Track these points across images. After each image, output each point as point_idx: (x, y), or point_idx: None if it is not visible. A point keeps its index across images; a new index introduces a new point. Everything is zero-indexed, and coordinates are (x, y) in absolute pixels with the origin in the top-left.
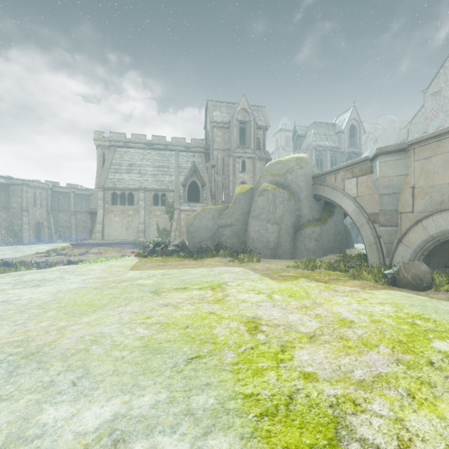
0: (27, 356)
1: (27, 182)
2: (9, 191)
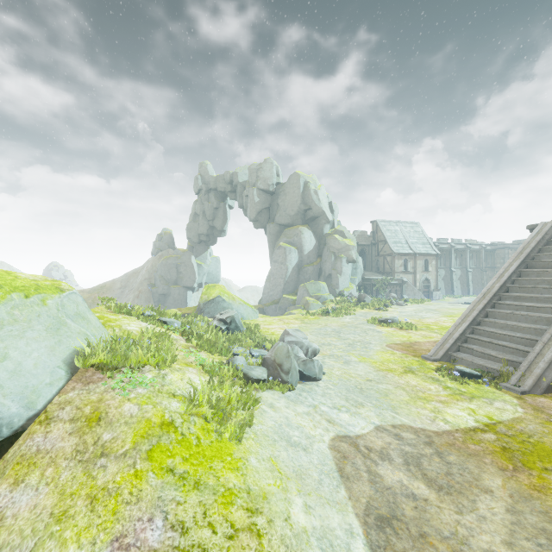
0: (435, 310)
1: (507, 246)
2: (494, 255)
